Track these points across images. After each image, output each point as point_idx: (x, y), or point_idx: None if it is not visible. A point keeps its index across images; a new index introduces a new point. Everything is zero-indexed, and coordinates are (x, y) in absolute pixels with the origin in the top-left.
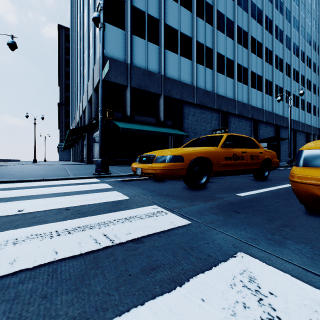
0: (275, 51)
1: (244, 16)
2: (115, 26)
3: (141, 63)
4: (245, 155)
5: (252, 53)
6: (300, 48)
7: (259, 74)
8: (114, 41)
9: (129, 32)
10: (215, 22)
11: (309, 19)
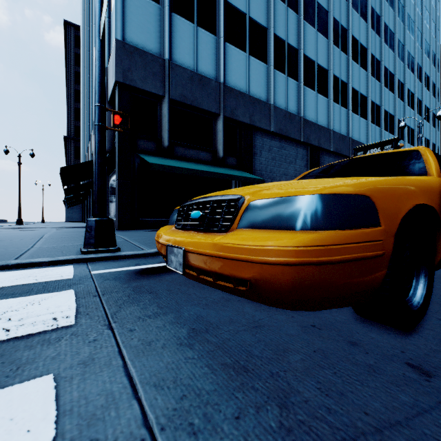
0: (384, 61)
1: (343, 4)
2: None
3: (187, 60)
4: None
5: (353, 61)
6: (416, 60)
7: (362, 93)
8: (141, 20)
9: (167, 7)
10: (301, 7)
11: (427, 20)
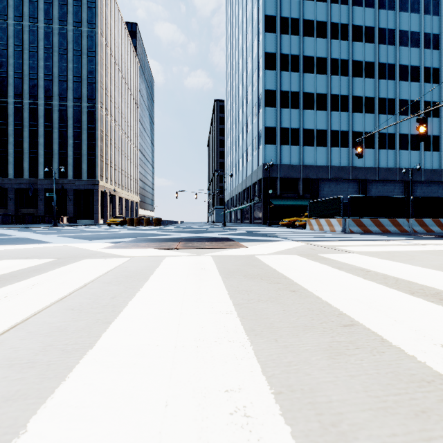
0: None
1: (390, 84)
2: (270, 144)
3: (286, 161)
4: None
5: (402, 116)
6: None
7: (414, 134)
8: (270, 153)
9: (279, 145)
10: (350, 108)
11: None
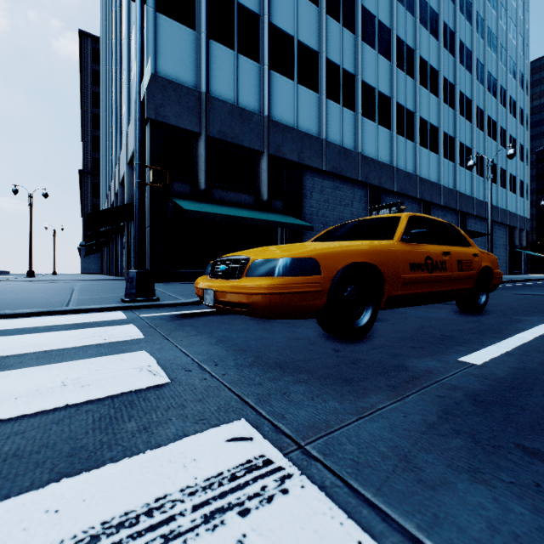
0: (459, 85)
1: (409, 20)
2: (177, 20)
3: (226, 92)
4: (448, 259)
5: (421, 87)
6: (499, 83)
7: (433, 124)
8: (175, 49)
9: (204, 34)
10: (359, 27)
11: (513, 35)
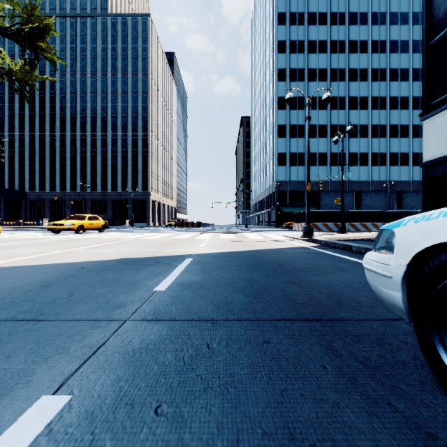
0: None
1: (382, 113)
2: (282, 166)
3: (294, 178)
4: None
5: (392, 138)
6: None
7: (403, 152)
8: (281, 173)
9: (288, 166)
10: (347, 135)
11: None
